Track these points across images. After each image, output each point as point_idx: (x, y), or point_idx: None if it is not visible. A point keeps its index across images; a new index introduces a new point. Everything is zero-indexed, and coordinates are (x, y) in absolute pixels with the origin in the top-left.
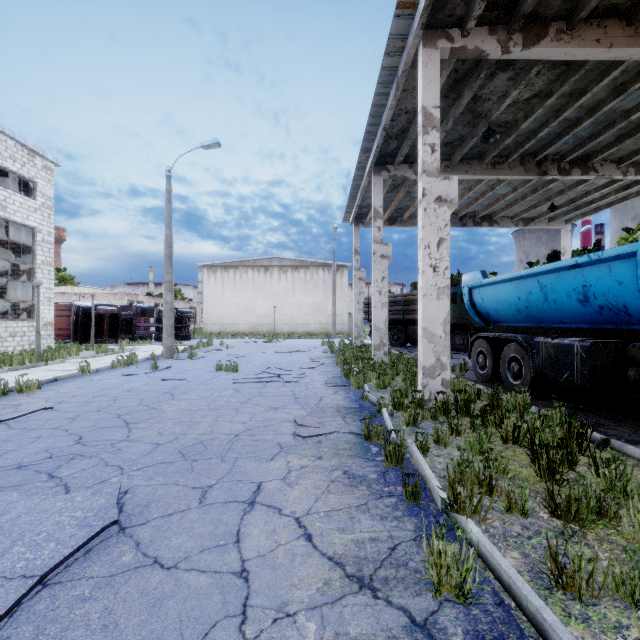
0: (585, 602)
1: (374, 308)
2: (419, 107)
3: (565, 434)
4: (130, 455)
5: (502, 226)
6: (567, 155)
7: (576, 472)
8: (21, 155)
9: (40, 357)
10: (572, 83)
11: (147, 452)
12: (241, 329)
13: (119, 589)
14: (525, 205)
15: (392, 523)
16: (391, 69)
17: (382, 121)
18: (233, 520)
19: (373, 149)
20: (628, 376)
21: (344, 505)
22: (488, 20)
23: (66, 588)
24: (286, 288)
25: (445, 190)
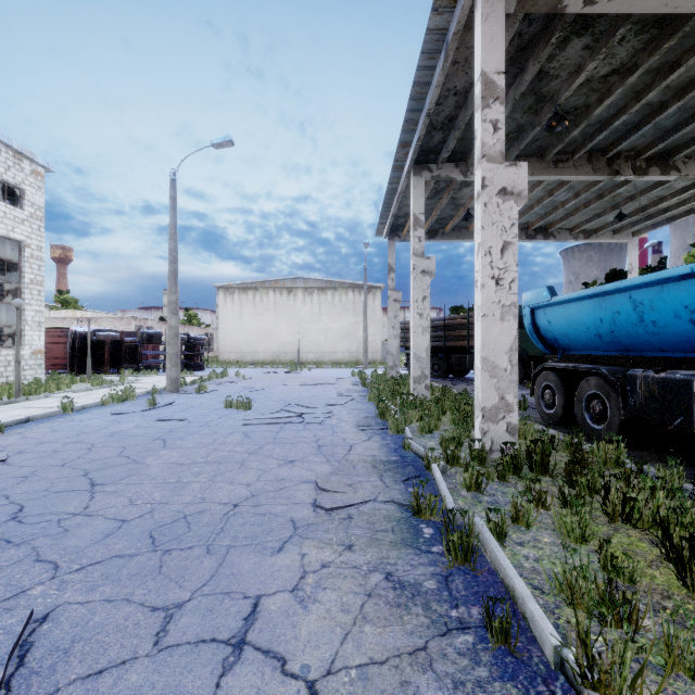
0: None
1: (414, 333)
2: (477, 74)
3: None
4: (77, 541)
5: (559, 239)
6: (644, 151)
7: None
8: (5, 157)
9: (20, 391)
10: (662, 54)
11: (103, 536)
12: (261, 358)
13: None
14: (587, 214)
15: None
16: (439, 32)
17: (425, 105)
18: (202, 689)
19: (413, 143)
20: None
21: (390, 651)
22: None
23: None
24: (312, 312)
25: (511, 180)
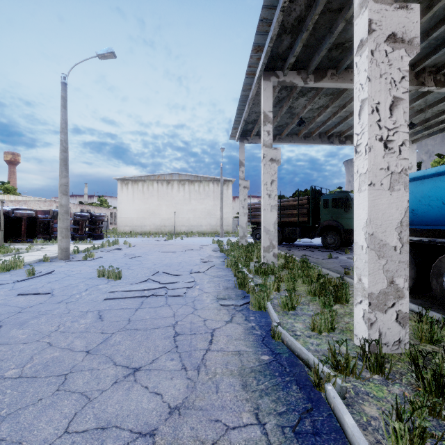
0: None
1: (264, 210)
2: None
3: None
4: None
5: None
6: (444, 66)
7: None
8: None
9: None
10: None
11: None
12: (148, 229)
13: None
14: None
15: None
16: None
17: None
18: None
19: (265, 45)
20: None
21: None
22: None
23: None
24: (184, 197)
25: (401, 24)
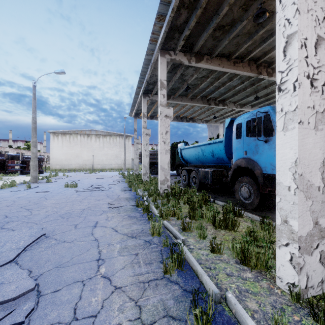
0: (189, 233)
1: (143, 157)
2: (159, 79)
3: (201, 199)
4: (37, 219)
5: (197, 123)
6: (217, 98)
7: (201, 209)
8: None
9: None
10: (215, 74)
11: (44, 217)
12: (73, 167)
13: (55, 247)
14: (205, 115)
15: (143, 225)
16: (148, 60)
17: (146, 77)
18: (89, 230)
19: (142, 87)
20: (223, 180)
21: (128, 223)
22: (183, 50)
23: (35, 250)
24: (99, 146)
25: (168, 112)
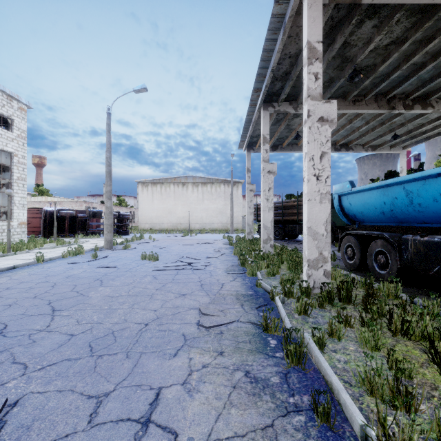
0: None
1: (263, 211)
2: (304, 43)
3: None
4: (41, 349)
5: (356, 151)
6: (411, 94)
7: None
8: (1, 99)
9: (10, 248)
10: (423, 31)
11: (58, 345)
12: (165, 227)
13: None
14: (374, 135)
15: None
16: (279, 16)
17: (270, 64)
18: None
19: (262, 89)
20: None
21: (248, 427)
22: None
23: None
24: (197, 198)
25: (326, 111)
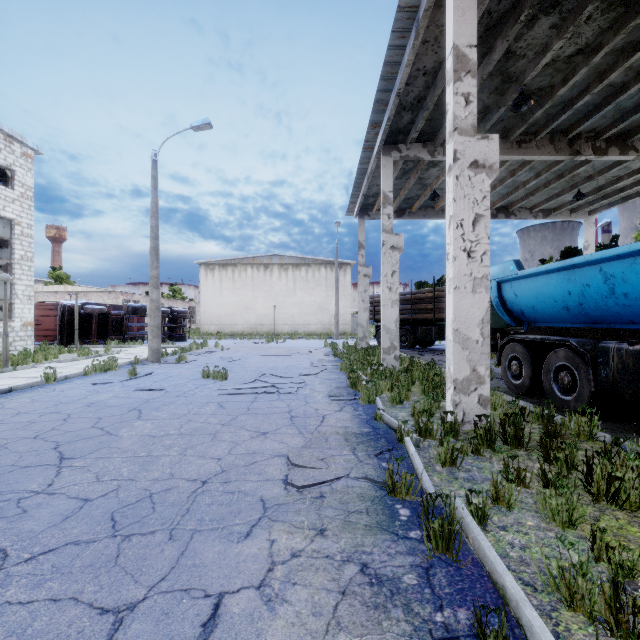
0: None
1: (383, 306)
2: (448, 48)
3: None
4: (33, 525)
5: (520, 218)
6: (604, 132)
7: None
8: None
9: (8, 361)
10: (627, 33)
11: (62, 518)
12: (240, 329)
13: None
14: (546, 194)
15: None
16: (410, 10)
17: (395, 85)
18: None
19: (383, 123)
20: None
21: None
22: None
23: None
24: (287, 287)
25: (483, 153)
